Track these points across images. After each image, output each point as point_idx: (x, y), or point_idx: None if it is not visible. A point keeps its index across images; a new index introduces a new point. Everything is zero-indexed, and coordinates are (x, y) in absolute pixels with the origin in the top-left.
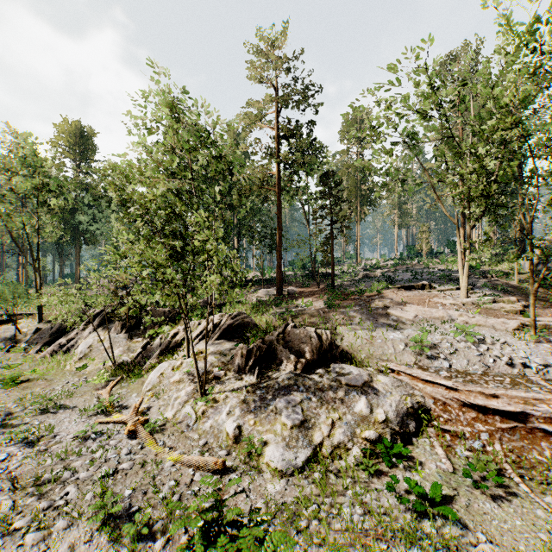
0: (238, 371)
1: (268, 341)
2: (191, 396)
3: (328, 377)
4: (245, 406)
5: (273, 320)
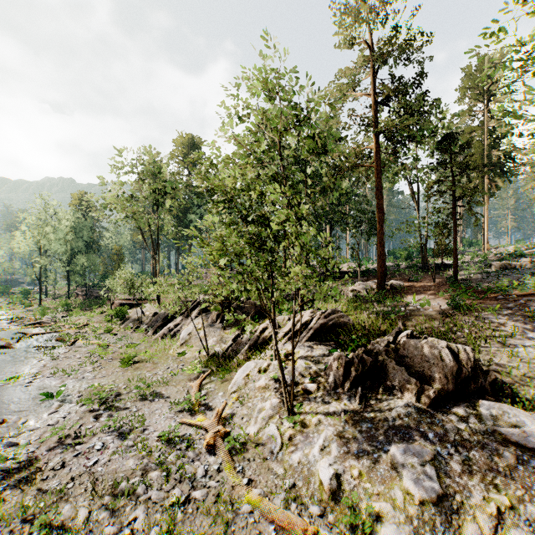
0: (334, 387)
1: (373, 350)
2: (277, 411)
3: (476, 422)
4: (344, 443)
5: (377, 321)
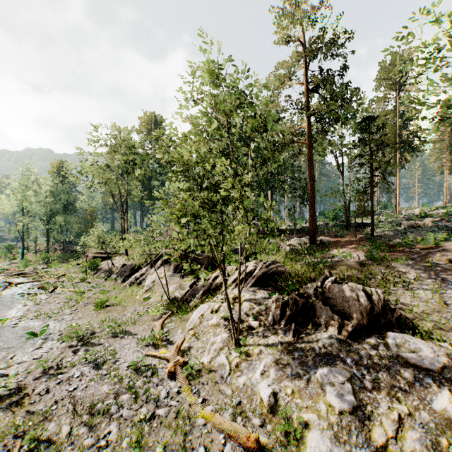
0: (272, 323)
1: (304, 293)
2: (226, 343)
3: (384, 349)
4: (281, 368)
5: (308, 270)
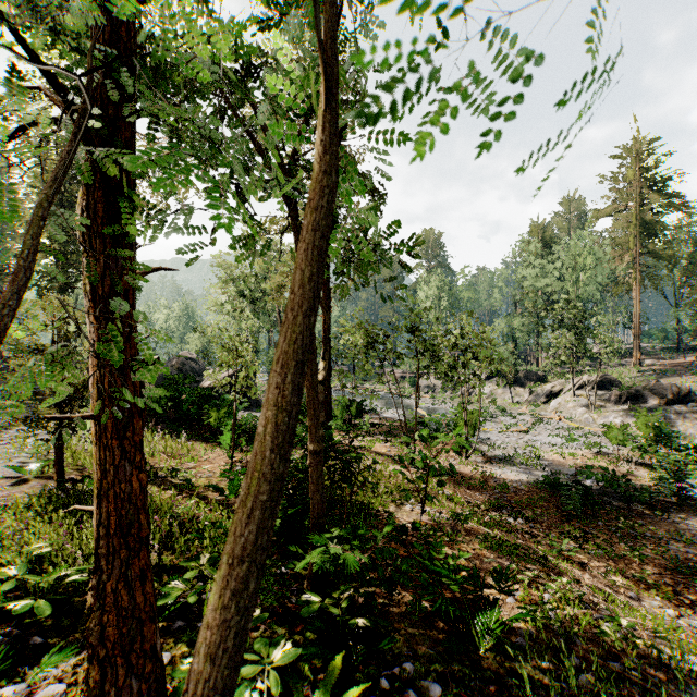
0: (614, 403)
1: (634, 390)
2: (585, 412)
3: (684, 408)
4: (623, 417)
5: (635, 381)
